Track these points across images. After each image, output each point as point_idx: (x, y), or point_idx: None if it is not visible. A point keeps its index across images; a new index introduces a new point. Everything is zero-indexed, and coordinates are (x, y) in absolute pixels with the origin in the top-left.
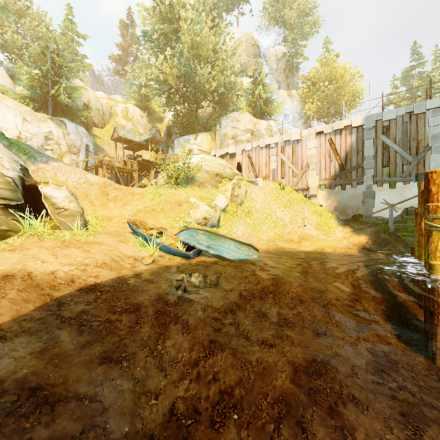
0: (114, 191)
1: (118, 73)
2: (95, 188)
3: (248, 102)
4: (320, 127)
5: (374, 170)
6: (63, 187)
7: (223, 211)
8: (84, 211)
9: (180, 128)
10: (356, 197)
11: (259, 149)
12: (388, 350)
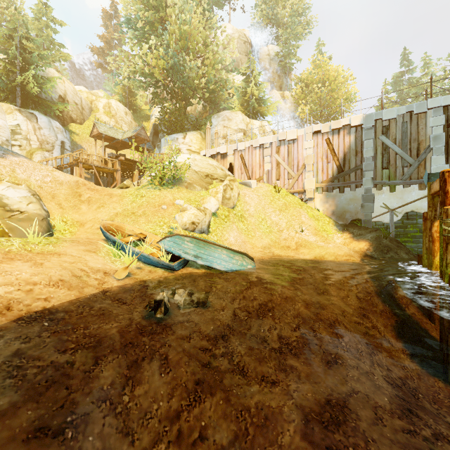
0: (88, 192)
1: (101, 67)
2: (65, 188)
3: (240, 100)
4: (317, 126)
5: (373, 173)
6: (22, 185)
7: (213, 215)
8: (50, 214)
9: (167, 126)
10: (355, 201)
11: (252, 149)
12: (403, 375)
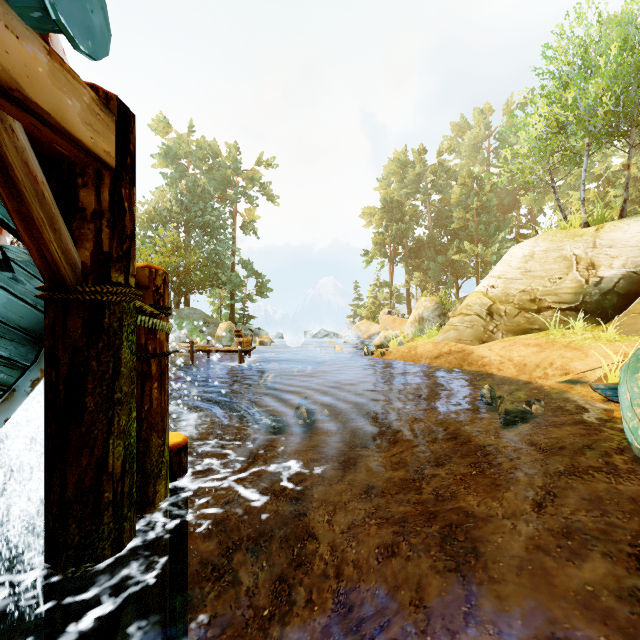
0: None
1: None
2: None
3: None
4: None
5: None
6: None
7: None
8: None
9: None
10: None
11: None
12: None
